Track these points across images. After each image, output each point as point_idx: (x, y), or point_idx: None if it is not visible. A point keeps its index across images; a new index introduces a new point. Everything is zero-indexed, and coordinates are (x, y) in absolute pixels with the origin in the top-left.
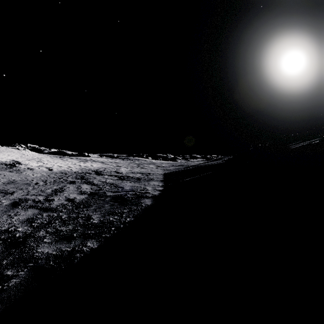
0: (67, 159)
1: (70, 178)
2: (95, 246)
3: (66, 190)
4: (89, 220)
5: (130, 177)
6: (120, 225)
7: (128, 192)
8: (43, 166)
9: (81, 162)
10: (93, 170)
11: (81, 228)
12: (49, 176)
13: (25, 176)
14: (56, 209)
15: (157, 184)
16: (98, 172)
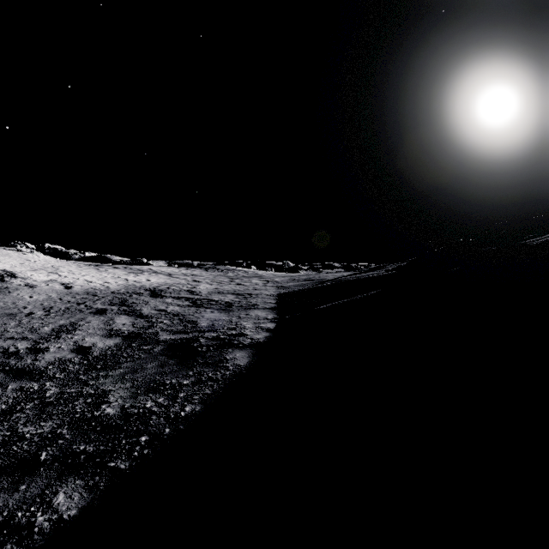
0: (107, 268)
1: (99, 303)
2: (71, 512)
3: (82, 328)
4: (99, 406)
5: (213, 301)
6: (163, 428)
7: (203, 333)
8: (57, 281)
9: (130, 275)
10: (149, 288)
11: (69, 432)
12: (61, 300)
13: (14, 300)
14: (42, 373)
15: (263, 315)
16: (156, 293)
